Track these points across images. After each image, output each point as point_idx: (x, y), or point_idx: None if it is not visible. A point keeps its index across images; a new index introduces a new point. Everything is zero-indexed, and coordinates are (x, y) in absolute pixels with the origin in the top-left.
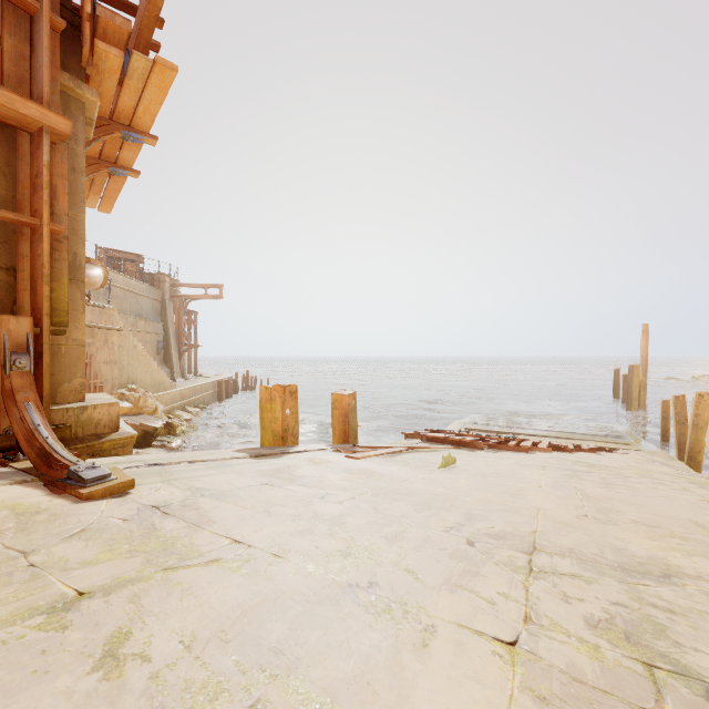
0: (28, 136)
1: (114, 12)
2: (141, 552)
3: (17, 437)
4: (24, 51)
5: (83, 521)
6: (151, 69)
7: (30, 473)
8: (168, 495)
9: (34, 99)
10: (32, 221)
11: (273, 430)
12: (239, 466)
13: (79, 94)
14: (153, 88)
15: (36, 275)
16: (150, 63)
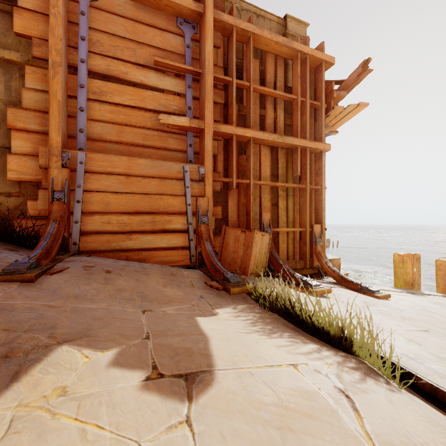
0: (313, 154)
1: (340, 90)
2: (443, 322)
3: (325, 270)
4: (312, 122)
5: (395, 306)
6: (354, 108)
7: (338, 284)
8: (408, 304)
9: (317, 140)
10: (319, 187)
11: (404, 279)
12: (412, 297)
13: (324, 130)
14: (350, 114)
15: (317, 207)
16: (355, 106)
